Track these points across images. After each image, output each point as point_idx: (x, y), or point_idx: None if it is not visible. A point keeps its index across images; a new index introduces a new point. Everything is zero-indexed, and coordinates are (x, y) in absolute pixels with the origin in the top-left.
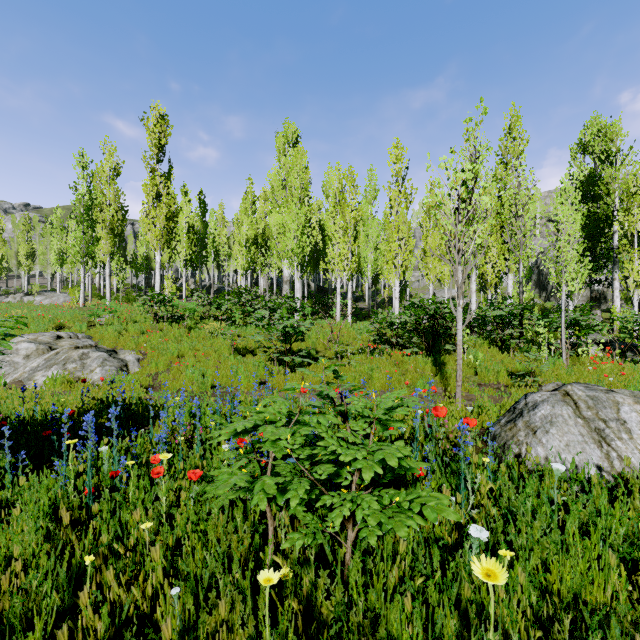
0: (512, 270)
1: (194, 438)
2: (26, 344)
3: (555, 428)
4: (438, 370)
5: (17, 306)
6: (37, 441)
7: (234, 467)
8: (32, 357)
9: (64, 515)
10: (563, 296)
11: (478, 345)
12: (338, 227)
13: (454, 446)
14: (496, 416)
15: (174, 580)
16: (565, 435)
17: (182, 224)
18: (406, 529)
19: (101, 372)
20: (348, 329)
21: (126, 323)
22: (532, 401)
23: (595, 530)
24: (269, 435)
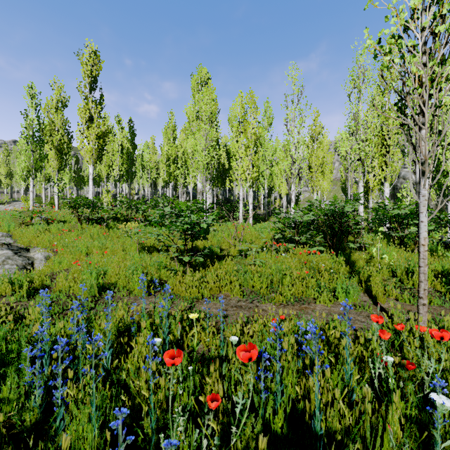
0: (389, 179)
1: None
2: None
3: None
4: (350, 270)
5: None
6: None
7: None
8: None
9: None
10: None
11: (376, 243)
12: (241, 144)
13: None
14: None
15: None
16: None
17: (116, 146)
18: None
19: None
20: (250, 229)
21: (53, 223)
22: None
23: None
24: None
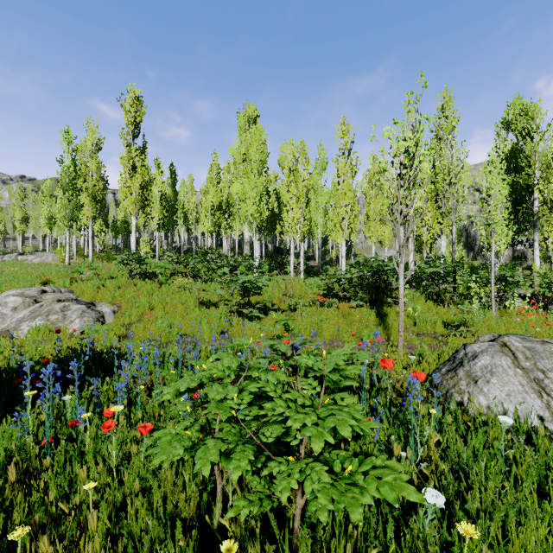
0: (445, 232)
1: (155, 386)
2: (14, 297)
3: (496, 378)
4: (381, 321)
5: (11, 264)
6: (10, 388)
7: (178, 427)
8: (19, 309)
9: (10, 472)
10: (493, 255)
11: (416, 298)
12: (292, 195)
13: (400, 395)
14: (435, 364)
15: (114, 547)
16: (506, 385)
17: (155, 192)
18: (361, 510)
19: (80, 322)
20: (300, 284)
21: (104, 279)
22: (471, 351)
23: (544, 484)
24: (214, 395)
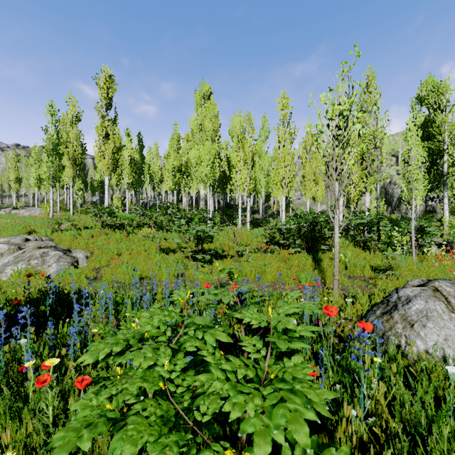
0: (369, 190)
1: None
2: (0, 245)
3: (431, 322)
4: (316, 265)
5: (5, 217)
6: None
7: (102, 397)
8: (5, 255)
9: None
10: (413, 208)
11: (345, 246)
12: (240, 158)
13: (341, 340)
14: (367, 305)
15: None
16: (442, 329)
17: (126, 157)
18: None
19: (56, 267)
20: (247, 234)
21: (81, 229)
22: (404, 295)
23: None
24: (139, 363)
